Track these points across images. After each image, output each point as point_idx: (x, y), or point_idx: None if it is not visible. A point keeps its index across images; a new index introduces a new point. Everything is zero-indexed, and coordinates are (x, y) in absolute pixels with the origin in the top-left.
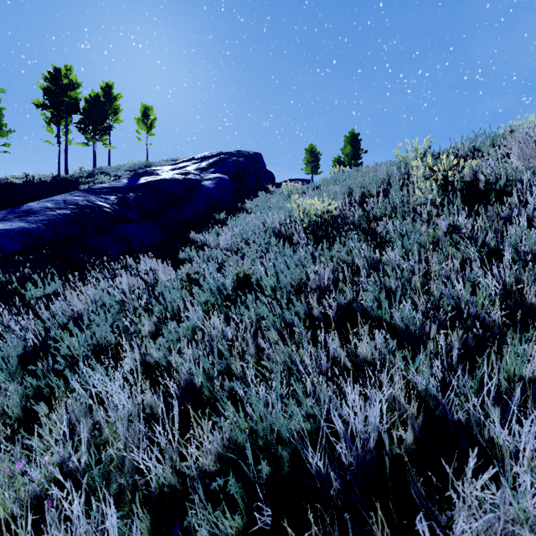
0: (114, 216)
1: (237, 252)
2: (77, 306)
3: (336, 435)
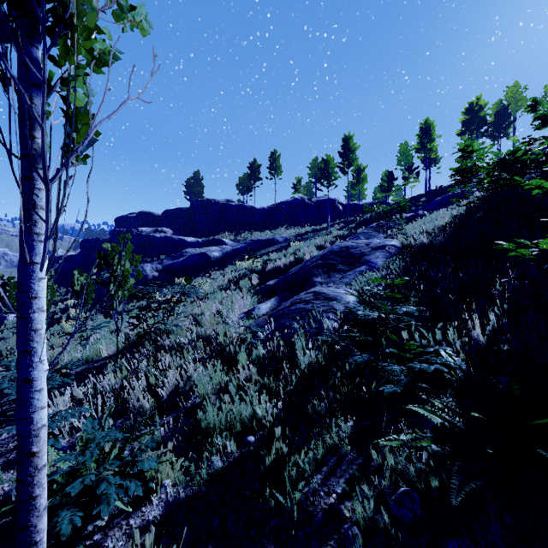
0: None
1: None
2: None
3: None
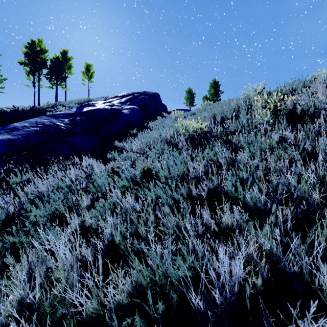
0: (67, 131)
1: (143, 154)
2: (41, 188)
3: (209, 278)
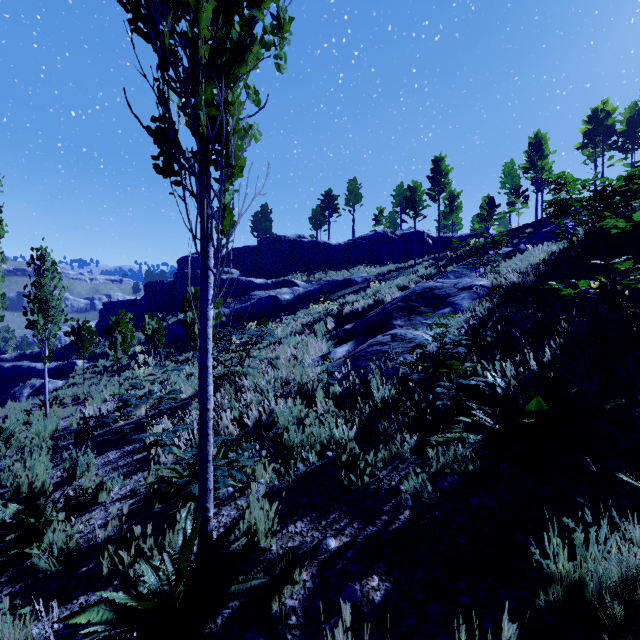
0: None
1: None
2: None
3: None
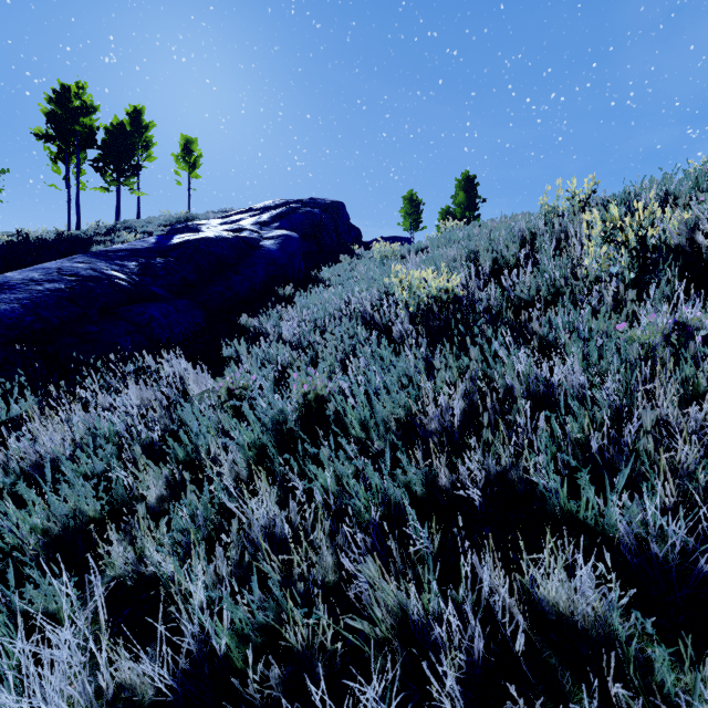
0: (131, 292)
1: (308, 348)
2: (48, 444)
3: None
